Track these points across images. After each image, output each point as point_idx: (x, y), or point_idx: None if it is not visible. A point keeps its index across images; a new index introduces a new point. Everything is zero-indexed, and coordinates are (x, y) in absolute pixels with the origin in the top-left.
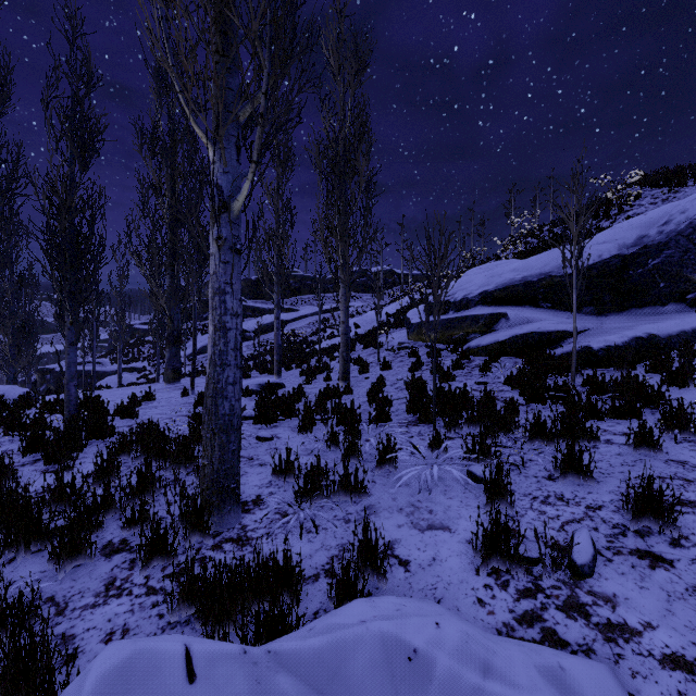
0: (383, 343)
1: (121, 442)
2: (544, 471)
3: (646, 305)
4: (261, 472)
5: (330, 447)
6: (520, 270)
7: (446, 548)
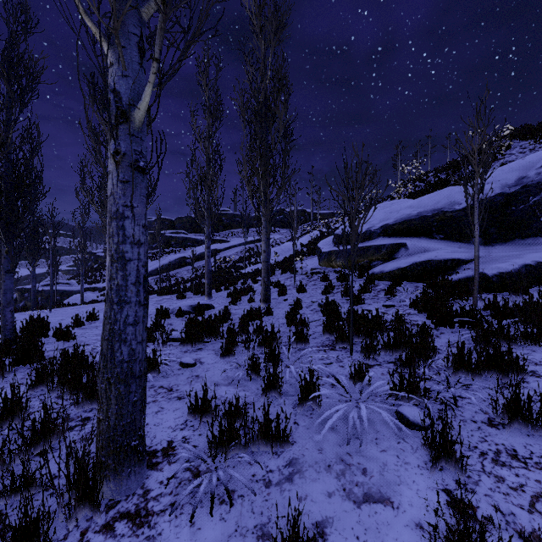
0: (298, 268)
1: (38, 372)
2: (481, 413)
3: (528, 236)
4: (178, 408)
5: (250, 376)
6: (415, 206)
7: (392, 538)
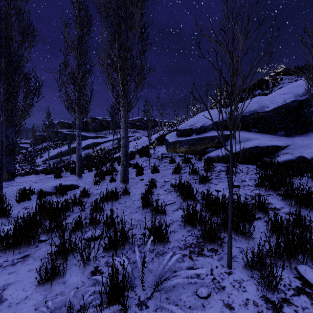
0: (151, 154)
1: None
2: None
3: None
4: None
5: None
6: None
7: None
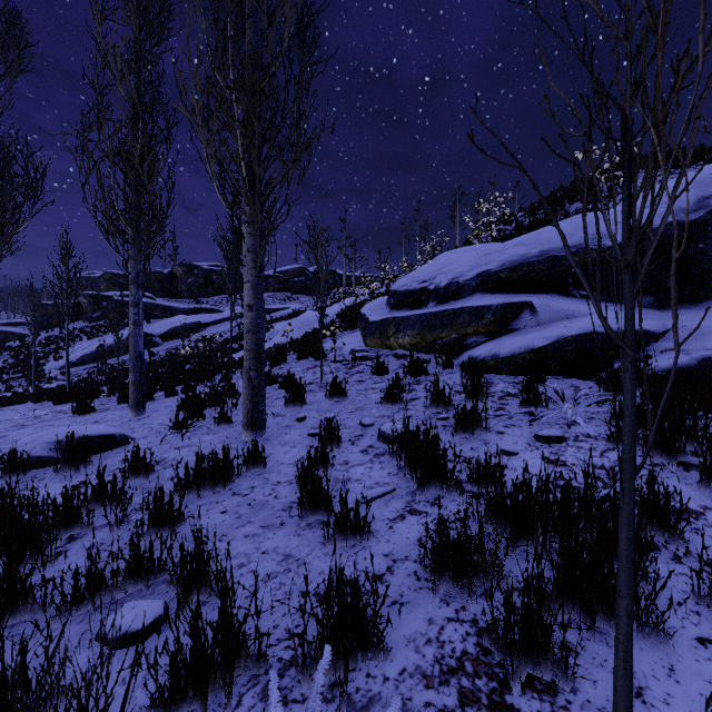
0: (327, 350)
1: None
2: None
3: None
4: None
5: None
6: (531, 243)
7: None
